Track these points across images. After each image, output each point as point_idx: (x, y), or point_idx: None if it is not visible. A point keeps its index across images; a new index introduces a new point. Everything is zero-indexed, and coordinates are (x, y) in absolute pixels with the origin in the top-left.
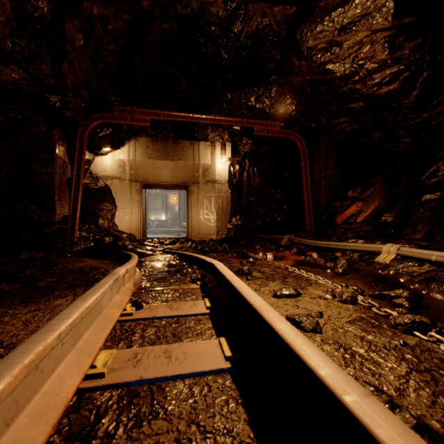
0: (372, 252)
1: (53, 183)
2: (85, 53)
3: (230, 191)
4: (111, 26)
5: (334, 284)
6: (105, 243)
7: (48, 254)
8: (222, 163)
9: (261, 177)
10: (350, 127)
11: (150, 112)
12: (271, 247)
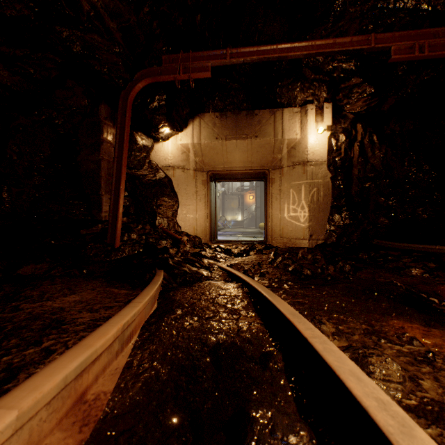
0: None
1: (98, 172)
2: None
3: (330, 174)
4: None
5: None
6: (156, 248)
7: (52, 269)
8: (317, 135)
9: (387, 148)
10: None
11: (210, 55)
12: None
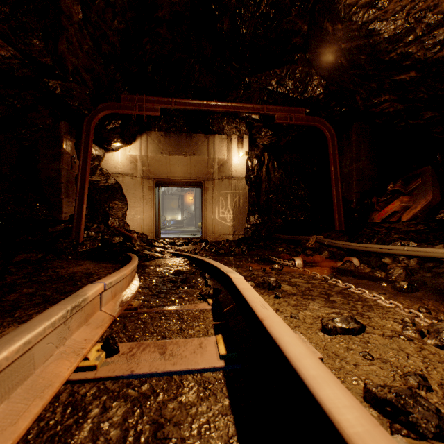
0: (434, 258)
1: (59, 179)
2: (85, 29)
3: (248, 187)
4: None
5: (410, 310)
6: (113, 243)
7: (46, 256)
8: (239, 157)
9: (282, 171)
10: (393, 107)
11: (160, 101)
12: (296, 249)
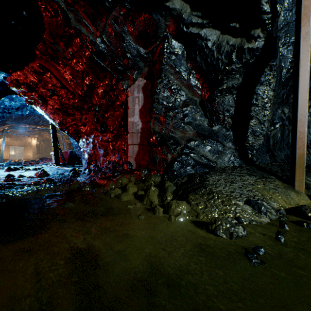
0: None
1: None
2: None
3: (37, 148)
4: None
5: None
6: None
7: None
8: (34, 141)
9: (45, 145)
10: None
11: (13, 135)
12: None
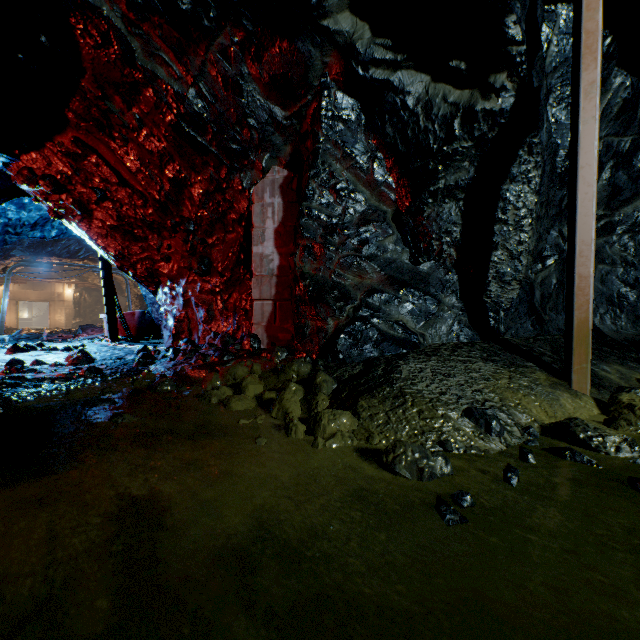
0: None
1: None
2: None
3: (75, 305)
4: None
5: None
6: None
7: None
8: (70, 292)
9: (92, 300)
10: None
11: (27, 279)
12: None
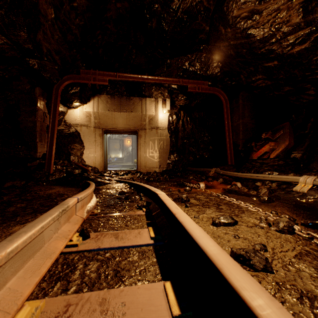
0: (287, 182)
1: (35, 128)
2: (56, 24)
3: (169, 135)
4: (76, 3)
5: (266, 212)
6: (74, 174)
7: (28, 182)
8: (163, 114)
9: (193, 124)
10: (264, 83)
11: (108, 74)
12: (202, 177)
